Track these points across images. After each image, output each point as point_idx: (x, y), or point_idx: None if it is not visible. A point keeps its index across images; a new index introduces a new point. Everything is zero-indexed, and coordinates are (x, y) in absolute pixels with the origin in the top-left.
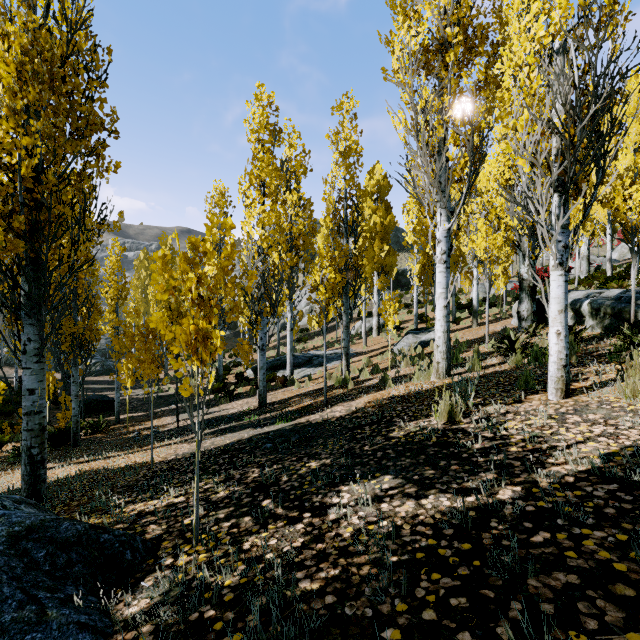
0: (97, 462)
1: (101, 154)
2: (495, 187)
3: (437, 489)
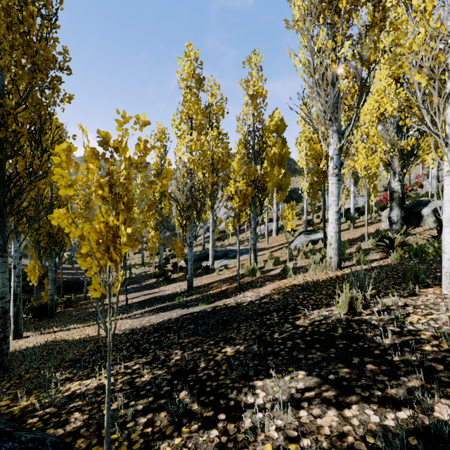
0: (61, 333)
1: (56, 87)
2: (371, 119)
3: (358, 395)
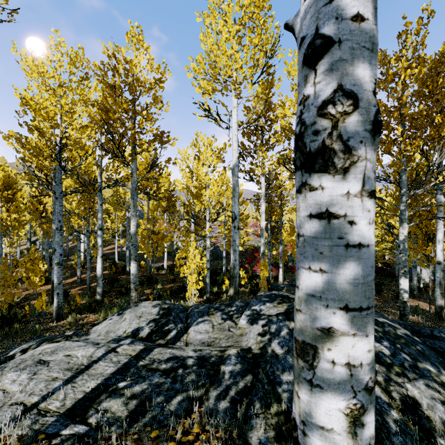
0: None
1: None
2: None
3: None
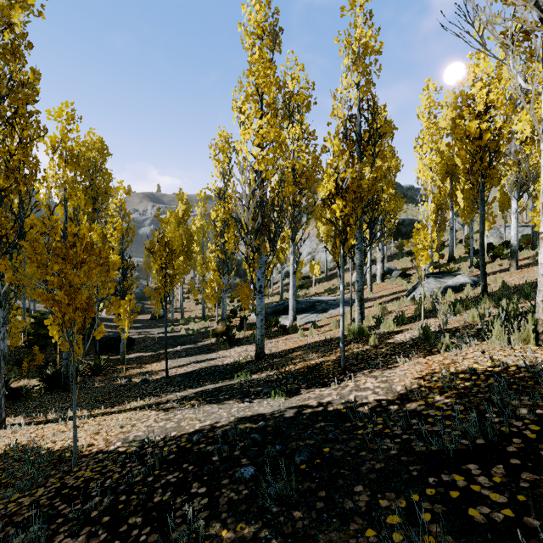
0: (52, 426)
1: None
2: None
3: None
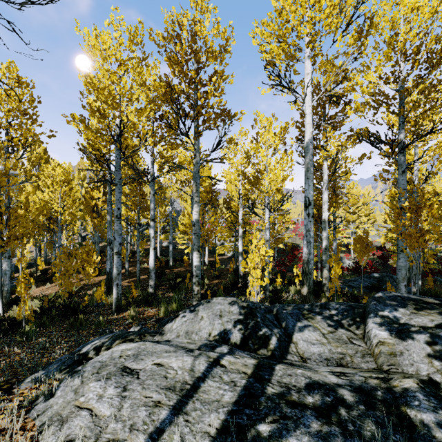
0: None
1: None
2: None
3: None
